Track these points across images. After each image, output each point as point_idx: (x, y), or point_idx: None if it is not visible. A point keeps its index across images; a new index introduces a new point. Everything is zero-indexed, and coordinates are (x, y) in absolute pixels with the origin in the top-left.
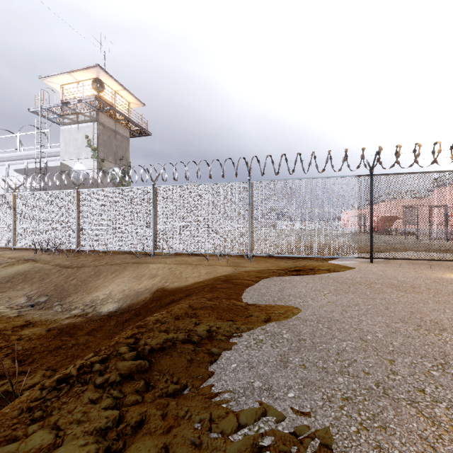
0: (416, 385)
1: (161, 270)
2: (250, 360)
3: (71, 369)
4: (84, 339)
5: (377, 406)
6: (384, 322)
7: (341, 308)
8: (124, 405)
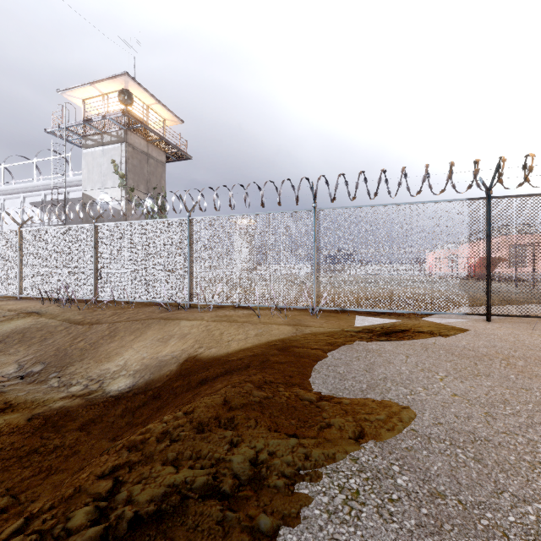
0: None
1: (196, 330)
2: None
3: None
4: (74, 437)
5: None
6: None
7: (481, 409)
8: None
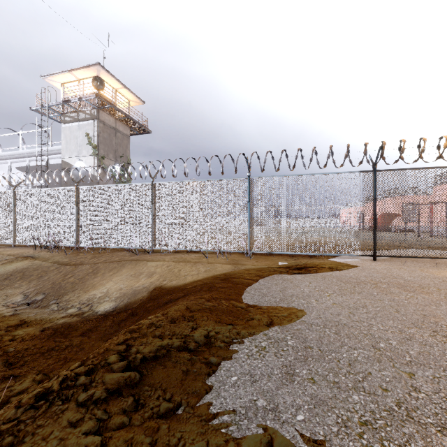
0: (444, 406)
1: (160, 268)
2: (252, 372)
3: (54, 381)
4: (78, 340)
5: (402, 434)
6: (396, 327)
7: (348, 310)
8: (108, 430)
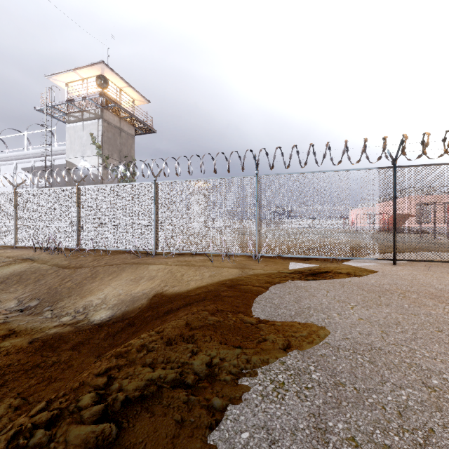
0: None
1: (161, 272)
2: (269, 425)
3: (2, 437)
4: (67, 355)
5: None
6: (446, 353)
7: (379, 328)
8: None
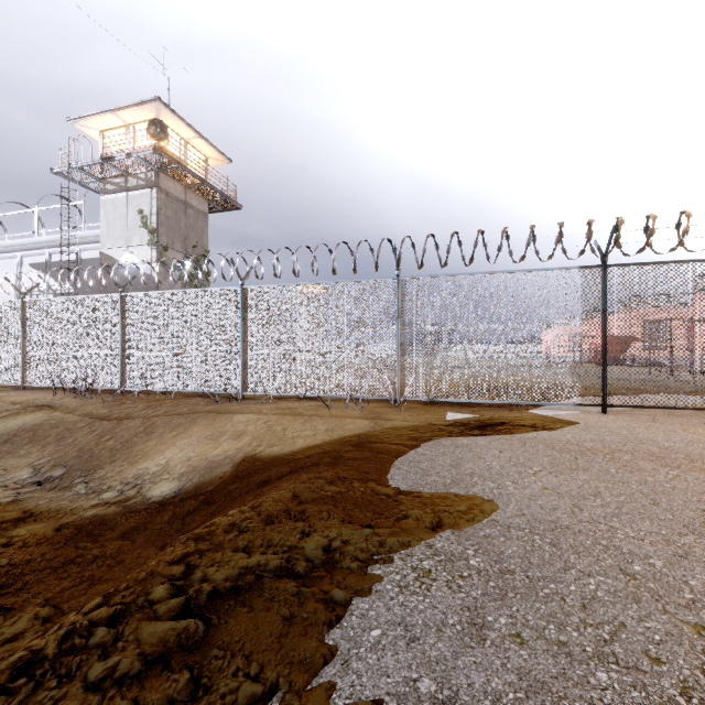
0: None
1: (253, 425)
2: (407, 621)
3: (50, 637)
4: (115, 546)
5: None
6: (658, 532)
7: (570, 501)
8: None
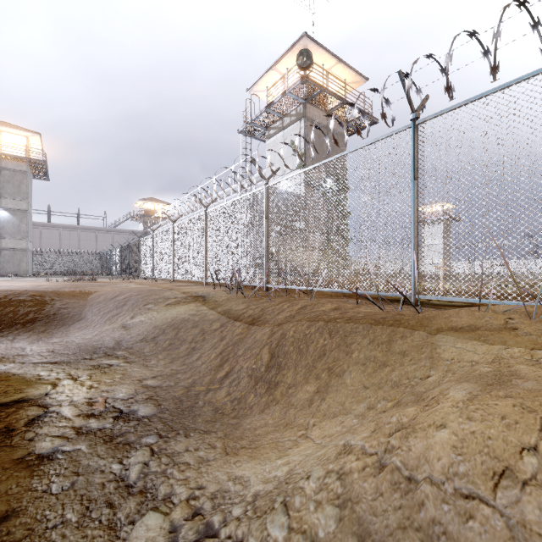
0: None
1: None
2: None
3: None
4: None
5: None
6: None
7: None
8: None
